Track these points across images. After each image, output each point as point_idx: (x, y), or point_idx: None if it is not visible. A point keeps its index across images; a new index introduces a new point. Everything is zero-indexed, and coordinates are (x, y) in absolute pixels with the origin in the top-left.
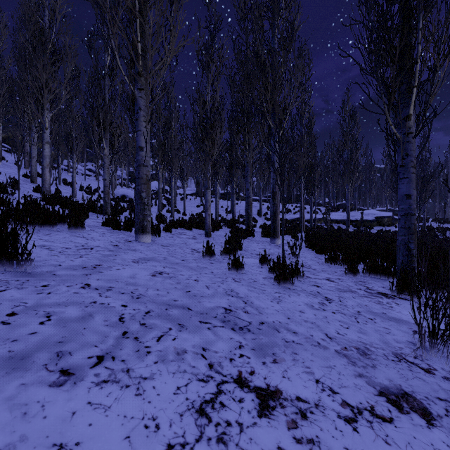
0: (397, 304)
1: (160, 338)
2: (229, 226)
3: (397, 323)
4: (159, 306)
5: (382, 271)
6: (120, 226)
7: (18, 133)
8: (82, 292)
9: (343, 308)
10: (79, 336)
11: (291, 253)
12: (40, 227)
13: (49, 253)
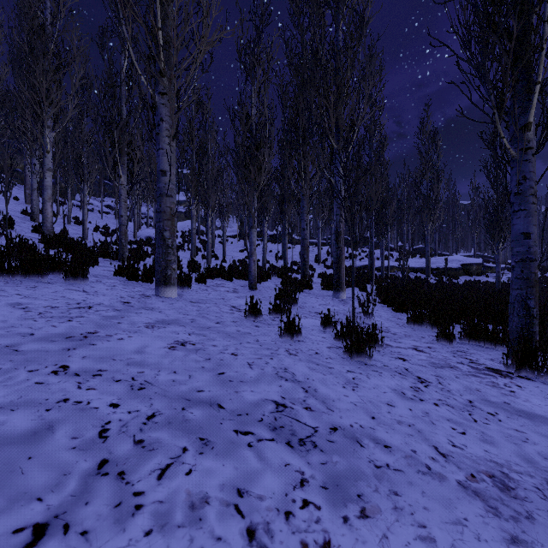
0: (520, 387)
1: (165, 471)
2: (280, 275)
3: (531, 420)
4: (172, 402)
5: (486, 336)
6: (137, 276)
7: (6, 154)
8: (50, 382)
9: (447, 395)
10: (12, 477)
11: (362, 311)
12: (24, 277)
13: (22, 315)
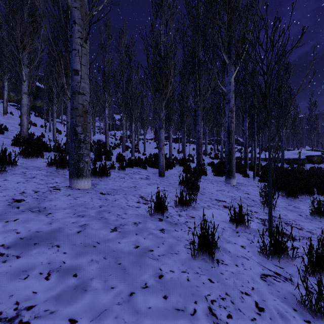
0: None
1: None
2: (181, 164)
3: None
4: None
5: None
6: (65, 167)
7: None
8: None
9: None
10: None
11: (265, 203)
12: None
13: None
